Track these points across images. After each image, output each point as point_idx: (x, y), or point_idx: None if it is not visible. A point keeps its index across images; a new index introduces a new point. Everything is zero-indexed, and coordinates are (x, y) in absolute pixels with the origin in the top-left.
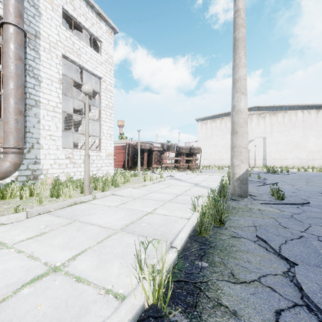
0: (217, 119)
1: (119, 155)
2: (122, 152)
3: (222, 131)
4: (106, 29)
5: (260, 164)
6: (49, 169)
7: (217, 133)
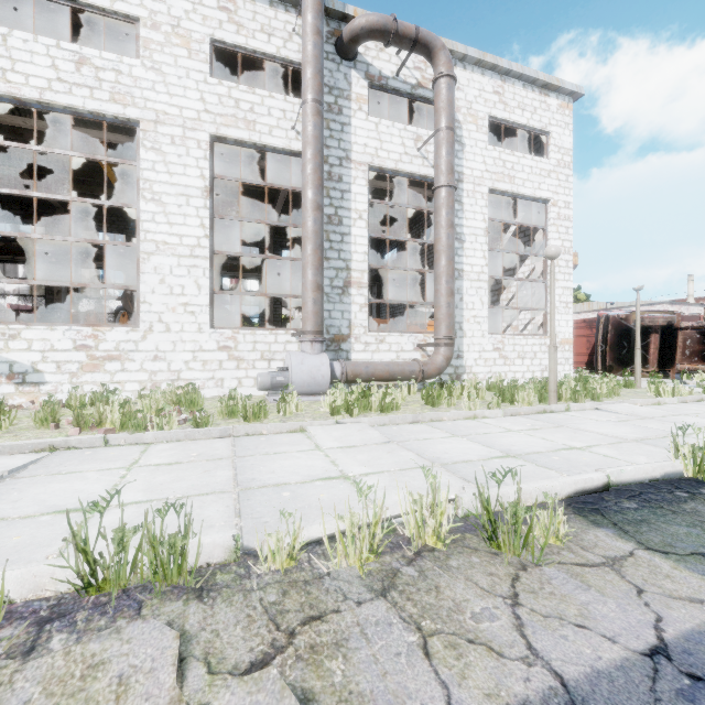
0: None
1: (576, 341)
2: (583, 335)
3: None
4: (557, 105)
5: None
6: (473, 367)
7: None
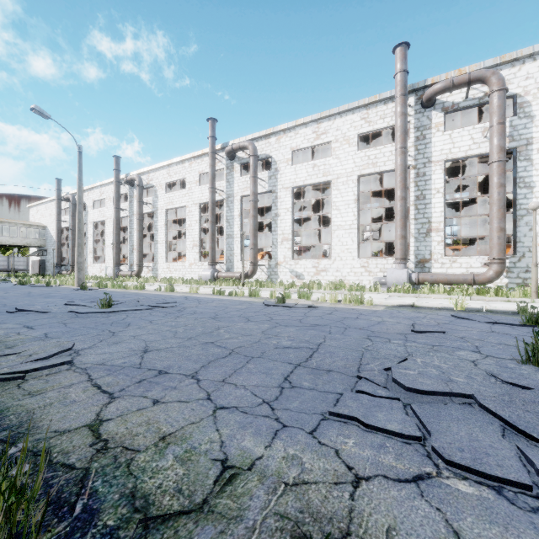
0: None
1: None
2: None
3: None
4: None
5: None
6: None
7: None
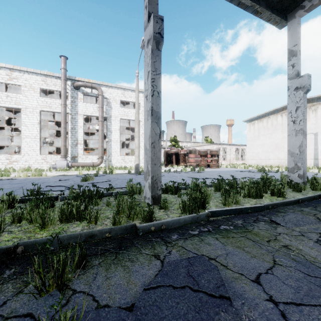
0: (264, 118)
1: None
2: None
3: (268, 130)
4: (143, 95)
5: (311, 165)
6: (115, 164)
7: (264, 132)
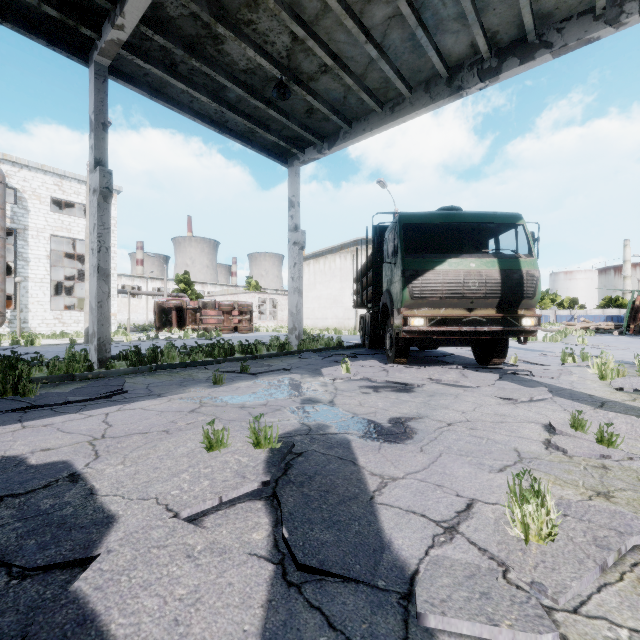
0: (321, 258)
1: None
2: None
3: (326, 276)
4: None
5: None
6: (37, 328)
7: (321, 279)
